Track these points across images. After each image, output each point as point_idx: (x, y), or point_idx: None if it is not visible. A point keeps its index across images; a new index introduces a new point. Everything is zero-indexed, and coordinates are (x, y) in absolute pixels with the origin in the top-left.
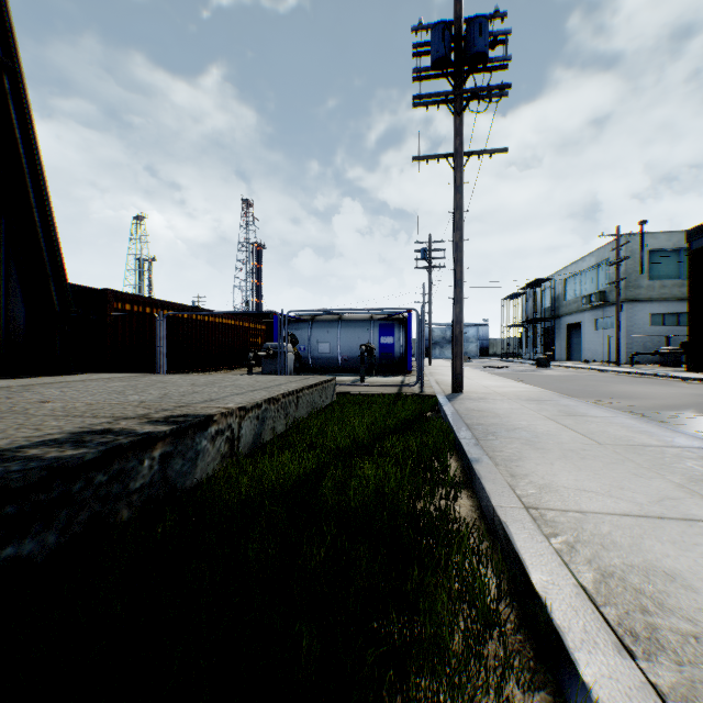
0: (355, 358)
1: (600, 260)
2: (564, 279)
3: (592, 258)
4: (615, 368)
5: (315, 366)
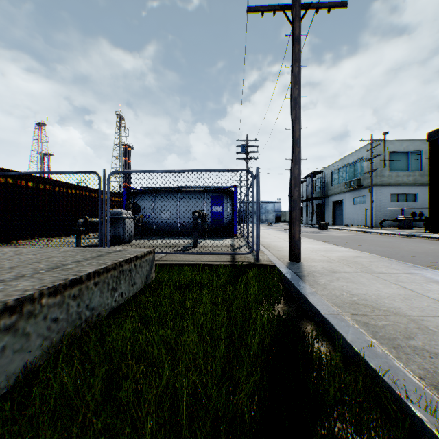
0: (191, 224)
1: (356, 159)
2: (331, 172)
3: (351, 157)
4: (375, 230)
5: (159, 230)
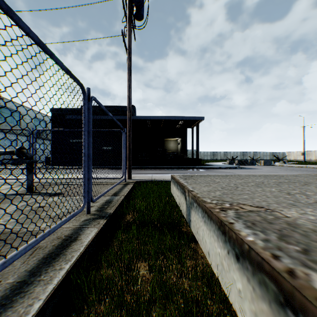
0: None
1: None
2: None
3: None
4: (12, 167)
5: None
